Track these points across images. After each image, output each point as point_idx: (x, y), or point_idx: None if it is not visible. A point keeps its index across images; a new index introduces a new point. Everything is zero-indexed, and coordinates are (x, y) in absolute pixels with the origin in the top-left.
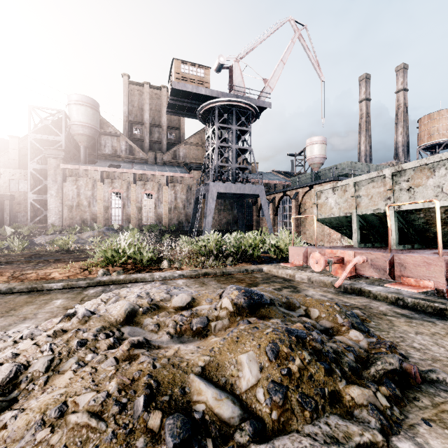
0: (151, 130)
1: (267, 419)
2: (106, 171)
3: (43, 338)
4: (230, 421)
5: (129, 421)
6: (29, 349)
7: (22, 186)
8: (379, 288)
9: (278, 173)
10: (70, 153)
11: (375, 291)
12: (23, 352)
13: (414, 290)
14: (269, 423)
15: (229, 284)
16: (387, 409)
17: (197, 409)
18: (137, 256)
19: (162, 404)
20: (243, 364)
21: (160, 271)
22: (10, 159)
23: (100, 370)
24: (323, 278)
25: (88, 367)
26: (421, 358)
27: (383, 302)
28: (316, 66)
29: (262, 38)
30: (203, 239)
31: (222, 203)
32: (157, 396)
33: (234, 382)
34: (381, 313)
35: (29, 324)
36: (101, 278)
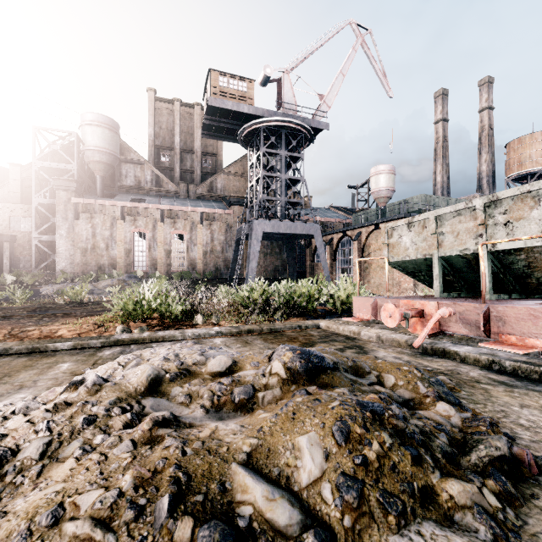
0: (182, 157)
1: (337, 527)
2: (128, 206)
3: (39, 413)
4: (287, 530)
5: (148, 531)
6: (19, 429)
7: (25, 225)
8: (467, 348)
9: (337, 210)
10: (84, 185)
11: (463, 352)
12: (12, 432)
13: (519, 351)
14: (341, 533)
15: (278, 343)
16: (498, 511)
17: (242, 514)
18: (165, 309)
19: (193, 506)
20: (302, 449)
21: (193, 328)
22: (10, 191)
23: (111, 458)
24: (395, 336)
25: (96, 453)
26: (533, 440)
27: (474, 366)
28: (383, 79)
29: (317, 45)
30: (246, 289)
31: (268, 245)
32: (188, 495)
33: (290, 474)
34: (472, 380)
35: (25, 394)
36: (120, 337)
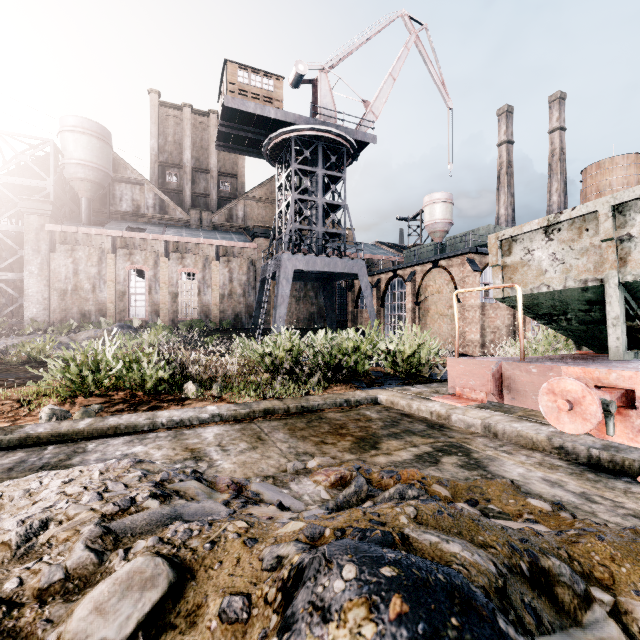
0: (194, 177)
1: None
2: (121, 236)
3: None
4: None
5: None
6: None
7: None
8: None
9: (384, 245)
10: (63, 208)
11: None
12: None
13: None
14: None
15: (314, 440)
16: None
17: None
18: (135, 375)
19: None
20: None
21: (178, 406)
22: None
23: None
24: (521, 426)
25: None
26: None
27: None
28: (441, 86)
29: (361, 40)
30: (268, 342)
31: (301, 287)
32: None
33: None
34: None
35: None
36: (33, 429)
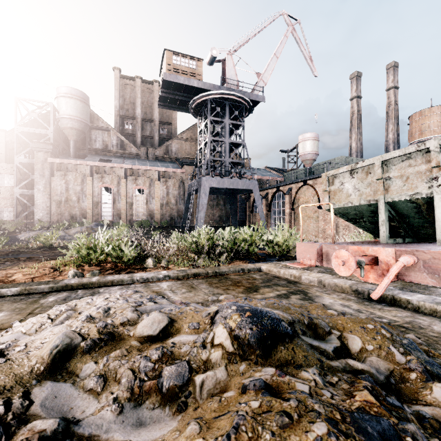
0: (143, 125)
1: None
2: (96, 165)
3: None
4: None
5: None
6: None
7: (8, 181)
8: (419, 296)
9: (271, 170)
10: (59, 147)
11: (416, 301)
12: None
13: None
14: None
15: (223, 288)
16: None
17: None
18: (117, 254)
19: None
20: None
21: (143, 271)
22: None
23: None
24: (337, 280)
25: None
26: None
27: (432, 317)
28: (309, 61)
29: (255, 32)
30: (194, 235)
31: (214, 199)
32: None
33: None
34: None
35: None
36: (69, 281)
